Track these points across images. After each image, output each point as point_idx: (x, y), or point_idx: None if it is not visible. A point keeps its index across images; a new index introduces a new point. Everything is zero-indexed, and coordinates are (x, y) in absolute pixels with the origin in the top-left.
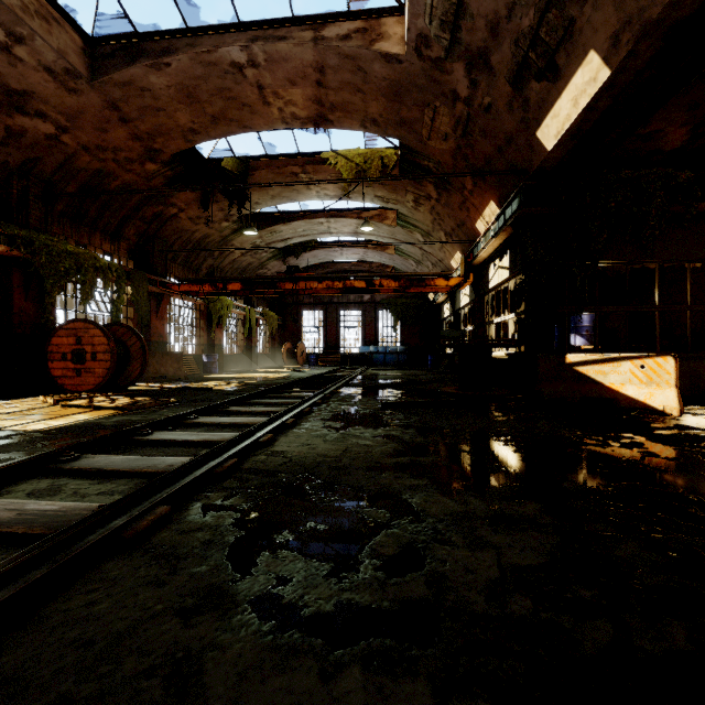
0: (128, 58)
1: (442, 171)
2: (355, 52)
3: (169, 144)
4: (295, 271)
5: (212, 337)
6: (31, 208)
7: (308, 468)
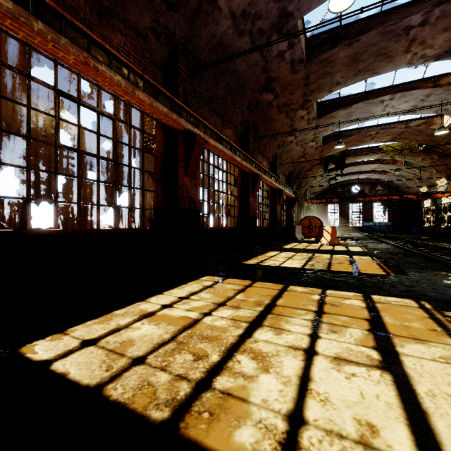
0: (335, 138)
1: (445, 152)
2: (421, 129)
3: (326, 154)
4: (364, 193)
5: None
6: (292, 182)
7: None
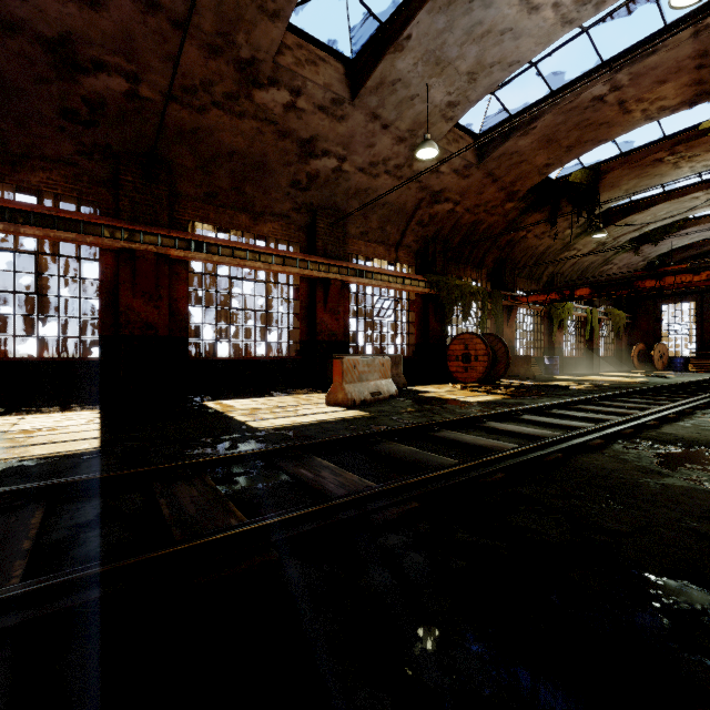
0: (503, 138)
1: None
2: None
3: (525, 184)
4: (658, 266)
5: (551, 341)
6: (437, 261)
7: (703, 445)
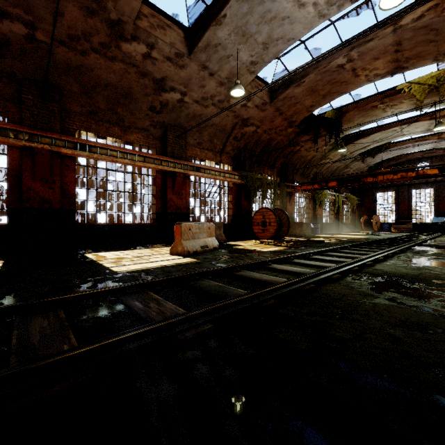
0: (285, 87)
1: None
2: (427, 23)
3: (299, 117)
4: (375, 169)
5: (315, 213)
6: (246, 163)
7: (398, 276)
